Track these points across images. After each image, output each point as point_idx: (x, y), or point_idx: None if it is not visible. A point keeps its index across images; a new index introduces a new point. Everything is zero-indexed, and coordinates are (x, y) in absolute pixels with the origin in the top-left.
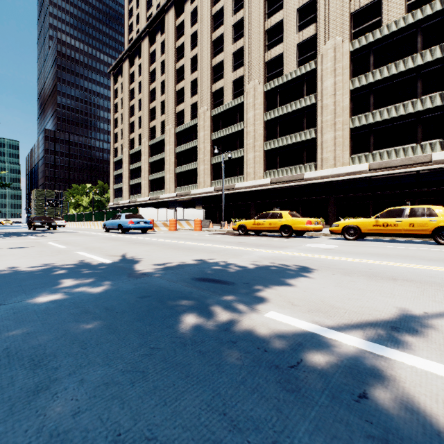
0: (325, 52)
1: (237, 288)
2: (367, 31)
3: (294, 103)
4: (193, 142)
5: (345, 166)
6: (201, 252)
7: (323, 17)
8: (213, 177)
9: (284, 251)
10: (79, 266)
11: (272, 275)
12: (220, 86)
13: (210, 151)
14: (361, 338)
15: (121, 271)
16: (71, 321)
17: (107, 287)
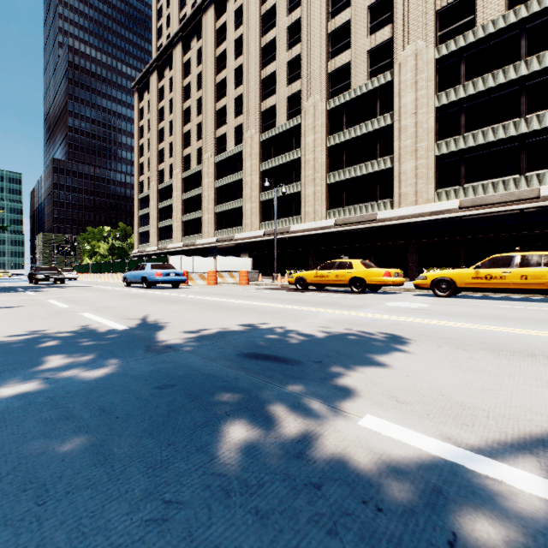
0: (404, 60)
1: (306, 371)
2: (457, 33)
3: (364, 124)
4: (238, 174)
5: (429, 203)
6: (249, 314)
7: (401, 16)
8: (262, 217)
9: (360, 312)
10: (79, 334)
11: (353, 349)
12: (272, 104)
13: (259, 185)
14: (540, 475)
15: (136, 342)
16: (36, 437)
17: (111, 369)
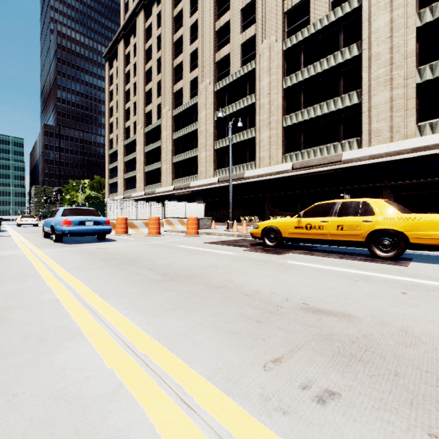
0: None
1: None
2: None
3: (326, 59)
4: (193, 125)
5: (408, 139)
6: None
7: None
8: (216, 165)
9: None
10: None
11: None
12: (226, 53)
13: (213, 134)
14: None
15: None
16: None
17: None
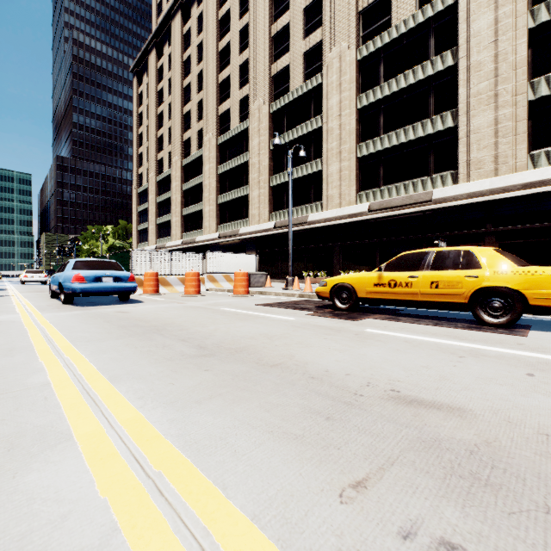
0: None
1: None
2: None
3: (412, 71)
4: (243, 156)
5: (518, 171)
6: None
7: None
8: (273, 207)
9: None
10: None
11: None
12: (284, 64)
13: (268, 167)
14: None
15: None
16: None
17: None
